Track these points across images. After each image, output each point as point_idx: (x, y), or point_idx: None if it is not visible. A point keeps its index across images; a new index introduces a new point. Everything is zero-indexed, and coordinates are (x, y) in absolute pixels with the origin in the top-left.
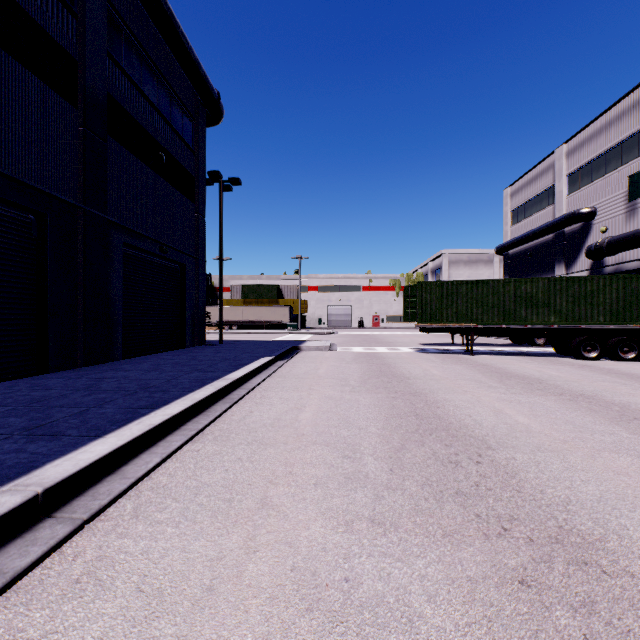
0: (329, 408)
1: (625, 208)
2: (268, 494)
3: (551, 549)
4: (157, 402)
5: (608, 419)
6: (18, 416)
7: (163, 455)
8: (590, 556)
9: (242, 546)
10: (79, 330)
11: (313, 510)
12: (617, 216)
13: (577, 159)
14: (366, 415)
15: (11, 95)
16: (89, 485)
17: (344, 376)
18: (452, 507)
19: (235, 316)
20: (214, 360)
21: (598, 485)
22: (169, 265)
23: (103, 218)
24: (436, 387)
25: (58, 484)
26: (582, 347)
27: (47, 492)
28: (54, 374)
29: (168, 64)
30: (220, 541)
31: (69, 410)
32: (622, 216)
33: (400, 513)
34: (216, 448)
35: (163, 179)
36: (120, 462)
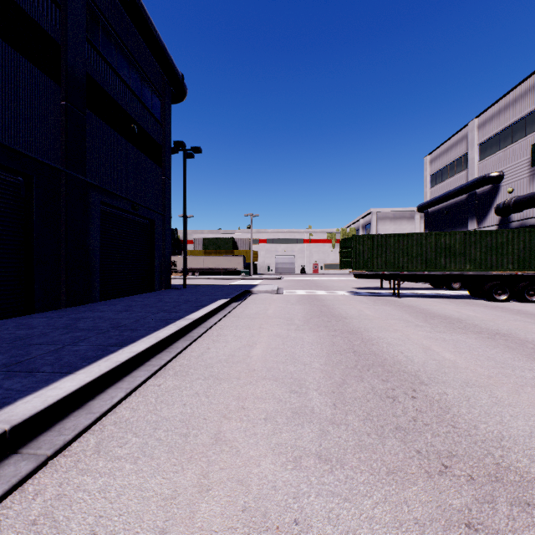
0: (277, 345)
1: (529, 172)
2: (222, 429)
3: (492, 488)
4: (125, 340)
5: (525, 356)
6: (1, 353)
7: (127, 390)
8: (531, 496)
9: (196, 484)
10: (62, 276)
11: (263, 445)
12: (522, 179)
13: (487, 131)
14: (310, 352)
15: (1, 73)
16: (57, 420)
17: (290, 316)
18: (393, 443)
19: (197, 264)
20: (178, 302)
21: (527, 420)
22: (140, 221)
23: (83, 180)
24: (370, 326)
25: (25, 421)
26: (494, 291)
27: (14, 429)
28: (39, 314)
29: (139, 49)
30: (175, 478)
31: (47, 347)
32: (526, 179)
33: (345, 449)
34: (176, 383)
35: (135, 147)
36: (88, 397)
